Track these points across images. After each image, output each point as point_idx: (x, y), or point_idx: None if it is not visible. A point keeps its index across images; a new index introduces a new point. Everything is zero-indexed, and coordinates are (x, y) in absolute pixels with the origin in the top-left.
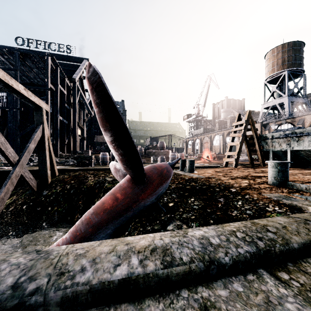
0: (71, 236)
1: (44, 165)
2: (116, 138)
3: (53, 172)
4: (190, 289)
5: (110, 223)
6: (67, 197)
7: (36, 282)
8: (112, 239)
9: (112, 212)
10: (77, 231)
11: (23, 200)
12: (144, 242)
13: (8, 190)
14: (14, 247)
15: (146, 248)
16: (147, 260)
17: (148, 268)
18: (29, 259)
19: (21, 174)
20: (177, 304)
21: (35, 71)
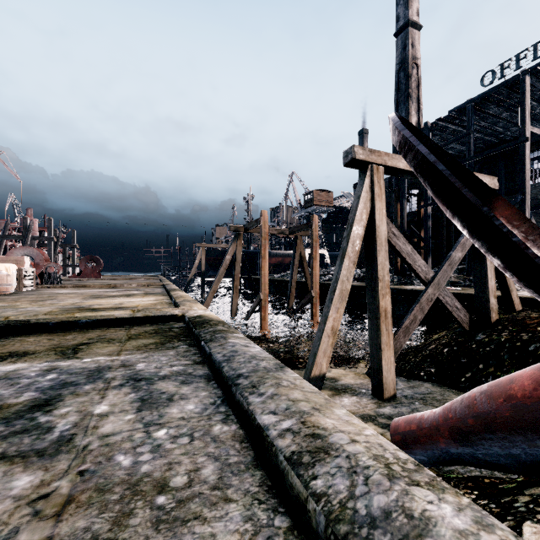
0: (440, 413)
1: (484, 287)
2: (469, 232)
3: (508, 302)
4: (291, 530)
5: (516, 432)
6: (518, 355)
7: (244, 380)
8: (329, 399)
9: (524, 408)
10: (450, 409)
11: (447, 339)
12: (328, 422)
13: (416, 318)
14: (413, 397)
15: (314, 427)
16: (293, 435)
17: (278, 441)
18: (265, 366)
19: (438, 299)
20: (258, 509)
21: (504, 118)
